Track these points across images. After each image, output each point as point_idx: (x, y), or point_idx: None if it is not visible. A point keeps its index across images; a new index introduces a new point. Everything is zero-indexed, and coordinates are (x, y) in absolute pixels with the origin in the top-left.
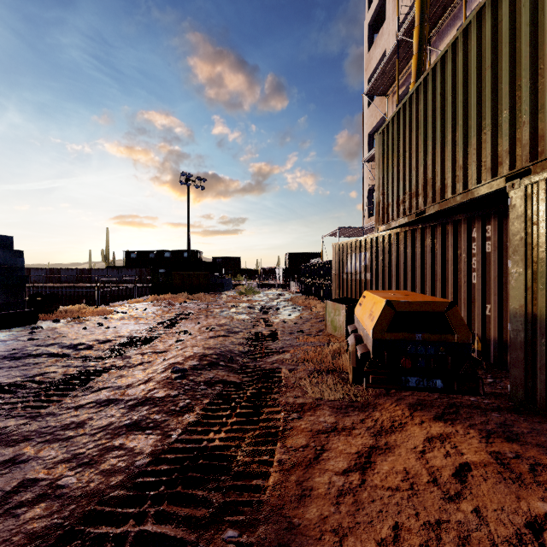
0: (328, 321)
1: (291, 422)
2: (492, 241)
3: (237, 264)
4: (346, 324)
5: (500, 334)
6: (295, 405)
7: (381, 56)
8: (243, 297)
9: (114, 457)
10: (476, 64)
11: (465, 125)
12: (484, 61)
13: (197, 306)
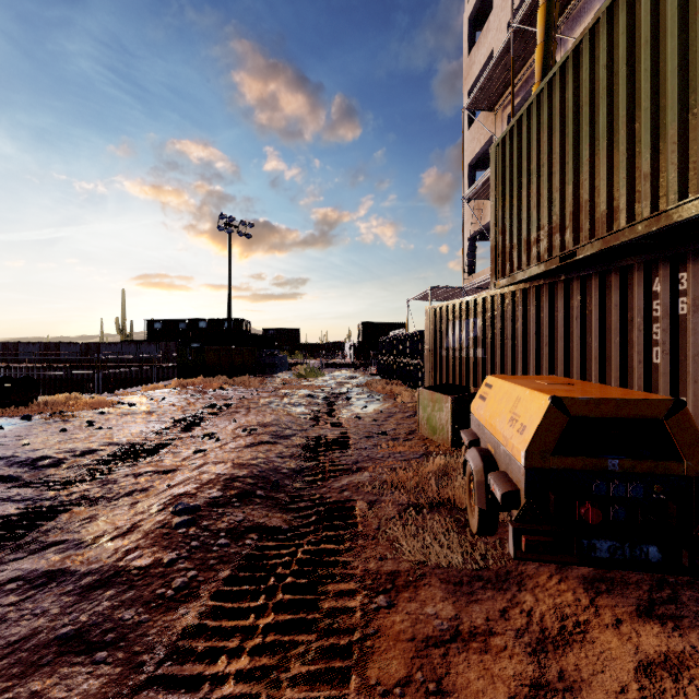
0: (423, 419)
1: (376, 617)
2: (691, 297)
3: (295, 337)
4: (452, 424)
5: None
6: (380, 576)
7: (486, 59)
8: (301, 380)
9: None
10: (678, 2)
11: (654, 107)
12: None
13: (238, 394)
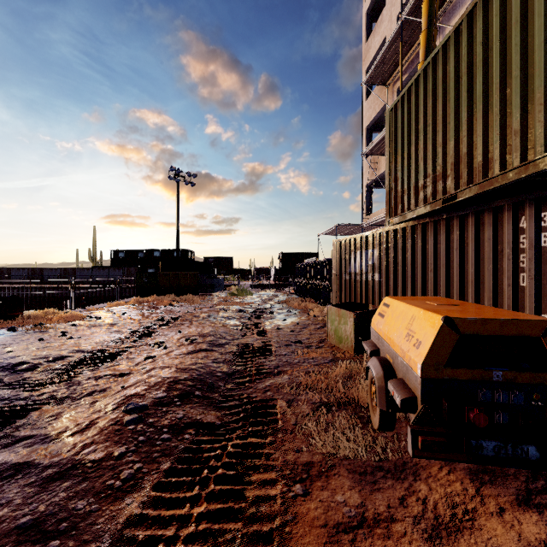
0: (331, 330)
1: (294, 505)
2: None
3: (229, 264)
4: (355, 335)
5: None
6: (297, 467)
7: (380, 45)
8: (234, 298)
9: None
10: None
11: (523, 75)
12: None
13: (183, 309)
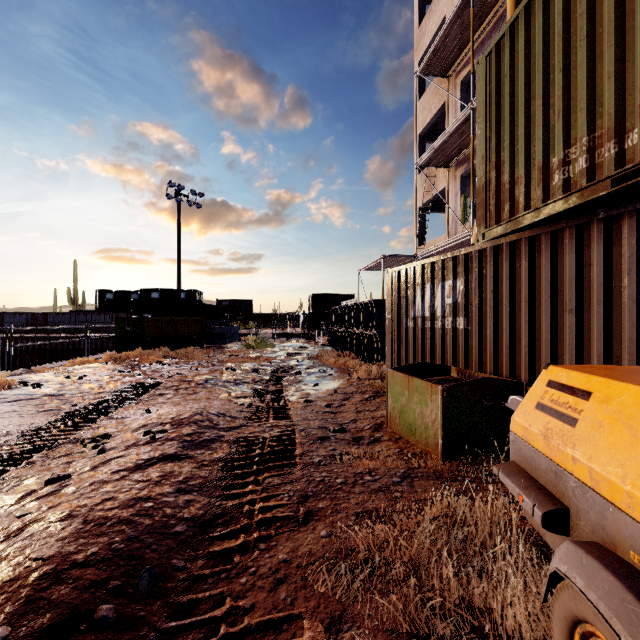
0: (393, 410)
1: None
2: None
3: (248, 308)
4: (444, 427)
5: None
6: None
7: (438, 28)
8: (250, 352)
9: None
10: None
11: None
12: None
13: (175, 369)
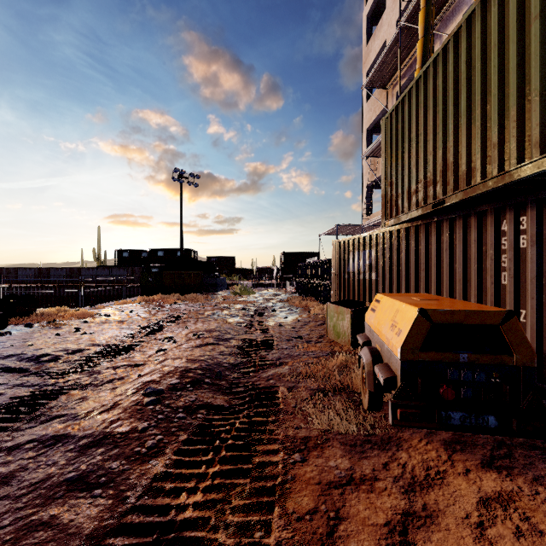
0: (330, 326)
1: (293, 468)
2: (529, 235)
3: (232, 263)
4: (351, 330)
5: (539, 345)
6: (296, 440)
7: (380, 48)
8: (237, 297)
9: (35, 545)
10: (517, 17)
11: (500, 94)
12: (528, 12)
13: (188, 307)
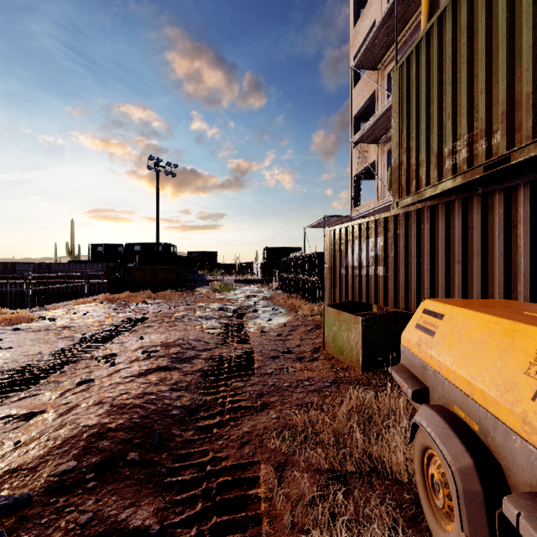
0: (328, 337)
1: None
2: None
3: (213, 259)
4: (363, 347)
5: None
6: None
7: (370, 29)
8: (216, 294)
9: None
10: None
11: None
12: None
13: (157, 307)
